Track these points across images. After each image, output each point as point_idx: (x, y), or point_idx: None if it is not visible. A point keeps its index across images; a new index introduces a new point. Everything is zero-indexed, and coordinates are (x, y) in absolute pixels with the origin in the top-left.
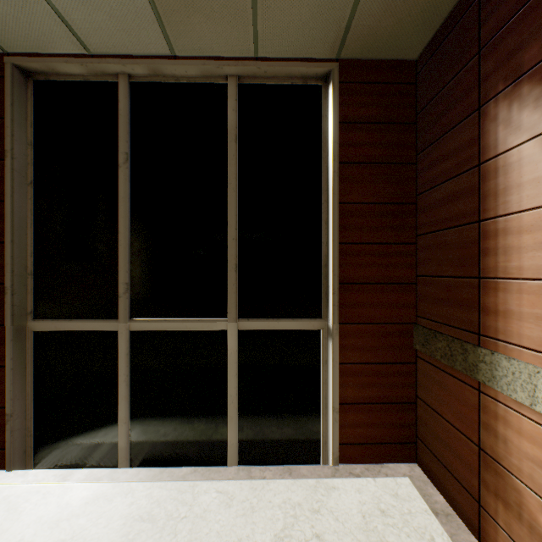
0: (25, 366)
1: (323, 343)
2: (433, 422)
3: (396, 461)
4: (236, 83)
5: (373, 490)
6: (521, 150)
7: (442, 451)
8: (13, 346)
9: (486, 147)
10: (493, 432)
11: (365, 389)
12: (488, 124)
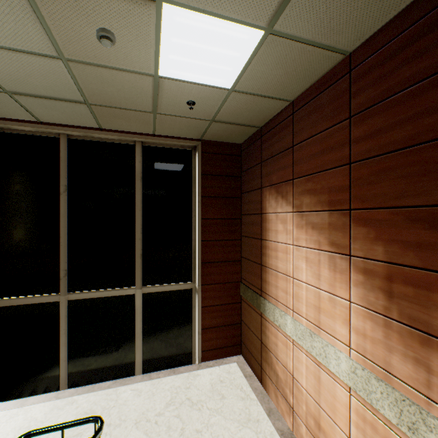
0: None
1: (193, 296)
2: (247, 332)
3: (231, 355)
4: (141, 146)
5: (218, 372)
6: (272, 216)
7: (250, 346)
8: None
9: (263, 207)
10: (265, 334)
11: (215, 319)
12: (264, 198)
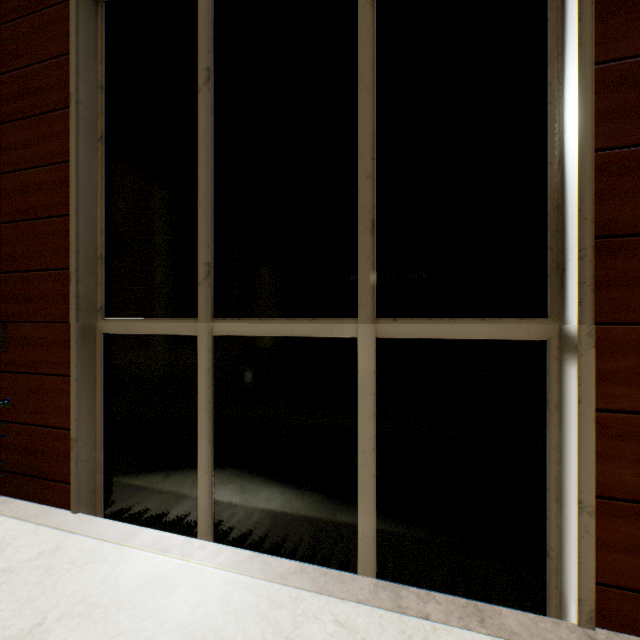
0: (95, 379)
1: (549, 368)
2: None
3: None
4: None
5: None
6: None
7: None
8: (78, 350)
9: None
10: None
11: None
12: None
